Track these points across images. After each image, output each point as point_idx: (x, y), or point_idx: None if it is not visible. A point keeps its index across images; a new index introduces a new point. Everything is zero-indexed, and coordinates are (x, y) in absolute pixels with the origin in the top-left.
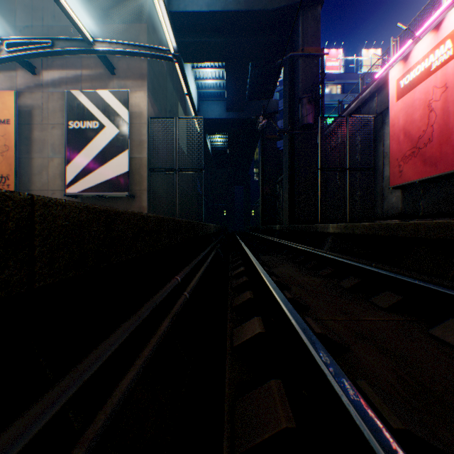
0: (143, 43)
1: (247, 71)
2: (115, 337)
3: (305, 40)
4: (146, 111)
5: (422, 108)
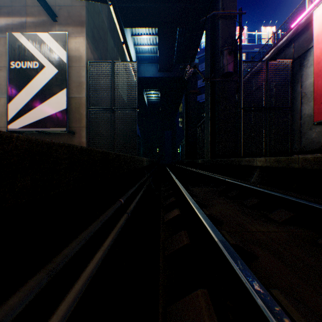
0: None
1: (175, 36)
2: None
3: (224, 4)
4: (85, 55)
5: None
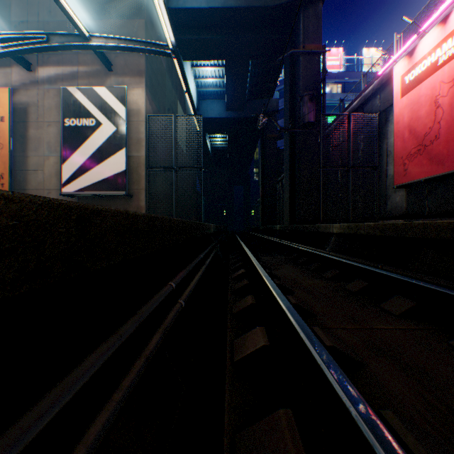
0: (141, 39)
1: (247, 69)
2: (84, 368)
3: (306, 37)
4: (144, 108)
5: (428, 104)
